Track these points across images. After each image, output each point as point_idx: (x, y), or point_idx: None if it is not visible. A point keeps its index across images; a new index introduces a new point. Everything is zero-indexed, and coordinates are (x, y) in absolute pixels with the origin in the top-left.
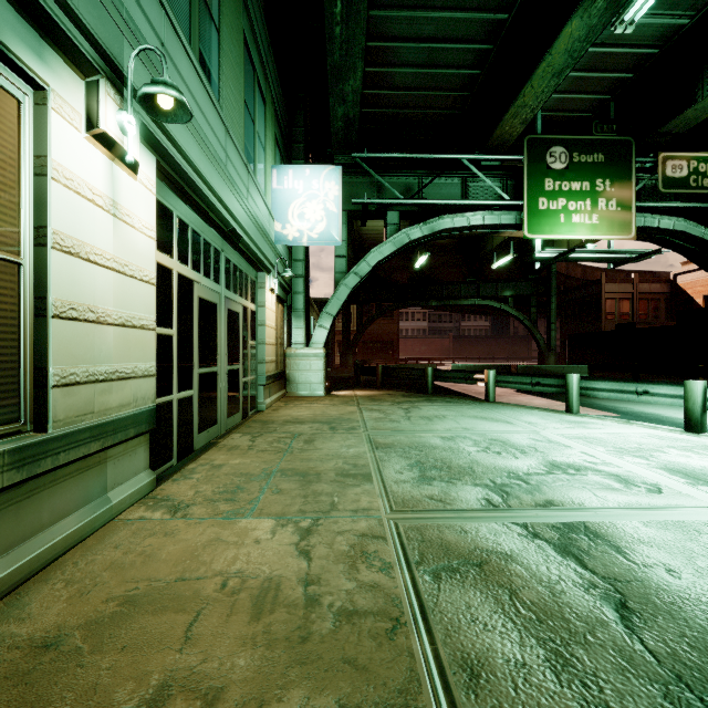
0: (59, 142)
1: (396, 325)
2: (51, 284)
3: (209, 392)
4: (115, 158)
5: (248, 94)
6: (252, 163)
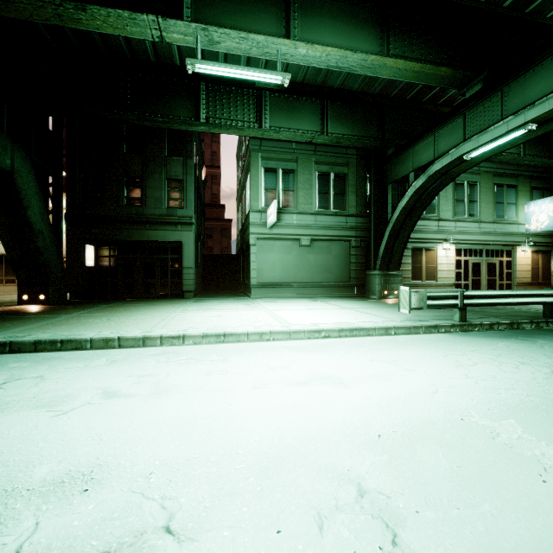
0: (438, 252)
1: None
2: (438, 267)
3: (476, 283)
4: (446, 250)
5: (498, 198)
6: (502, 216)
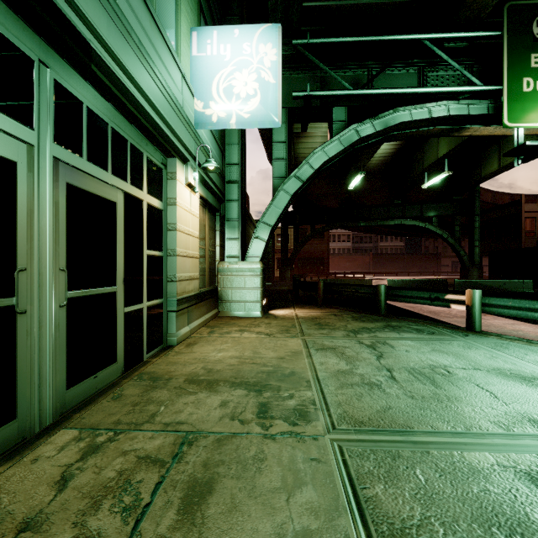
0: None
1: (326, 245)
2: None
3: None
4: None
5: None
6: None
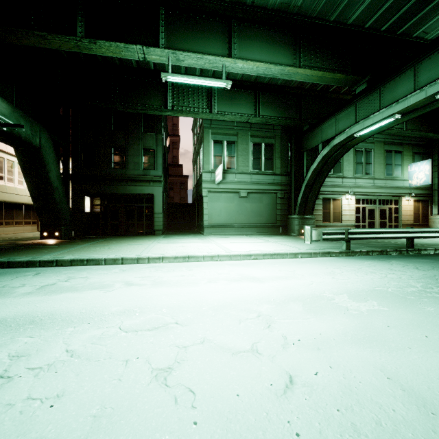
0: (342, 202)
1: None
2: (342, 213)
3: (371, 224)
4: (348, 199)
5: (388, 161)
6: (391, 174)
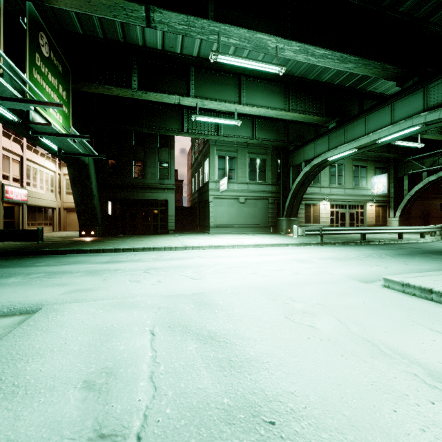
0: (320, 206)
1: None
2: (320, 215)
3: (343, 225)
4: (325, 205)
5: (355, 174)
6: (358, 184)
